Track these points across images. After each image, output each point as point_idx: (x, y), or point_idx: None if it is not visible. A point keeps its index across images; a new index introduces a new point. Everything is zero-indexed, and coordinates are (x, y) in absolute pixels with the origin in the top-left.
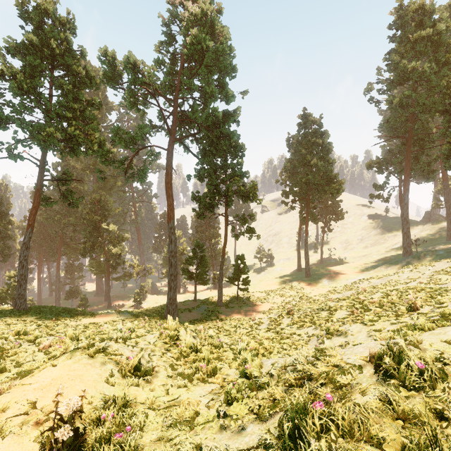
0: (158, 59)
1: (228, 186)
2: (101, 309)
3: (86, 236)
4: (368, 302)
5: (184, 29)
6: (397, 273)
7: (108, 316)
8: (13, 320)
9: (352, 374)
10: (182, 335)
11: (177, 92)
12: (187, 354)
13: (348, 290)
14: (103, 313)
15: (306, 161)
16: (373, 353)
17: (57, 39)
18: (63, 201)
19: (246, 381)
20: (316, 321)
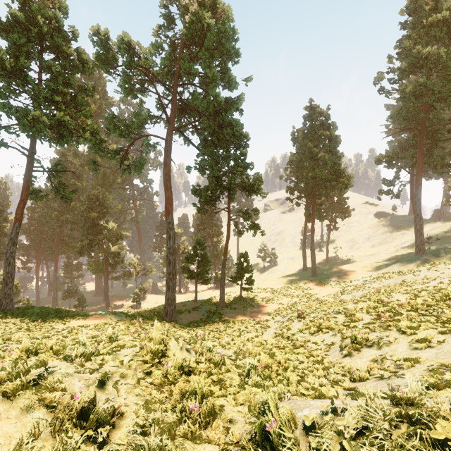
0: (155, 43)
1: (231, 178)
2: (99, 309)
3: (83, 234)
4: (393, 304)
5: (183, 8)
6: (412, 272)
7: (100, 318)
8: None
9: None
10: (172, 348)
11: (176, 78)
12: (174, 380)
13: (358, 290)
14: (96, 315)
15: (313, 155)
16: None
17: (46, 18)
18: (55, 194)
19: None
20: (334, 326)
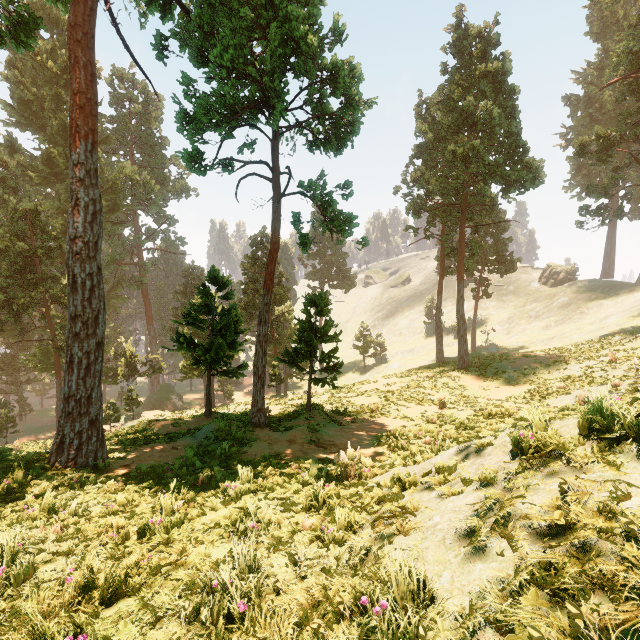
0: None
1: None
2: (43, 438)
3: (1, 286)
4: None
5: None
6: None
7: None
8: None
9: None
10: None
11: None
12: None
13: (582, 386)
14: None
15: (465, 115)
16: None
17: None
18: None
19: None
20: None
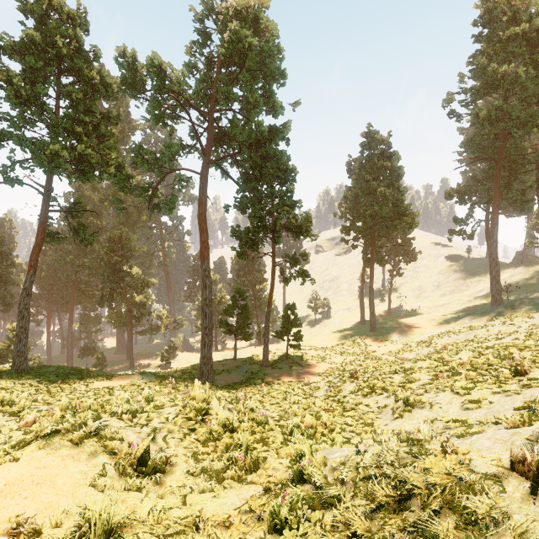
0: (189, 63)
1: (276, 218)
2: (121, 369)
3: (104, 281)
4: (455, 363)
5: (221, 24)
6: (485, 327)
7: (127, 379)
8: (9, 383)
9: (487, 492)
10: (214, 407)
11: (212, 103)
12: (218, 436)
13: (424, 348)
14: (121, 375)
15: (372, 189)
16: (520, 455)
17: (64, 37)
18: (74, 237)
19: (303, 490)
20: (389, 387)
